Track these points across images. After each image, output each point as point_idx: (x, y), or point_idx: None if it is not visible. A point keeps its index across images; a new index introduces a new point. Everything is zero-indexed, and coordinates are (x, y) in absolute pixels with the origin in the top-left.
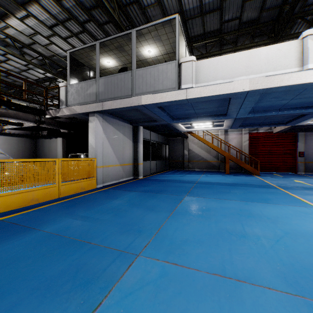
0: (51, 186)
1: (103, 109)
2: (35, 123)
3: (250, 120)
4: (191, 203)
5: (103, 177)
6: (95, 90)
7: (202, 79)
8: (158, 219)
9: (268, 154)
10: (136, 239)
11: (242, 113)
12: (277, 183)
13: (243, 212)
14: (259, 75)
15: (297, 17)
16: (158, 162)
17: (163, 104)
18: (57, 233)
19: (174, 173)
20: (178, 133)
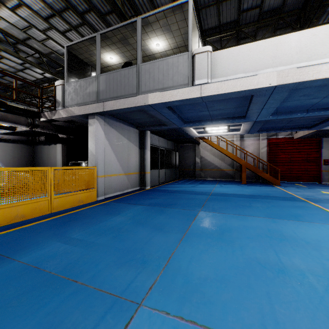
0: (41, 199)
1: (104, 110)
2: (28, 126)
3: (270, 124)
4: (208, 220)
5: (105, 188)
6: (95, 89)
7: (219, 73)
8: (167, 244)
9: (288, 162)
10: (139, 275)
11: (263, 115)
12: (302, 194)
13: (273, 234)
14: (289, 66)
15: (326, 5)
16: (167, 170)
17: (173, 104)
18: (36, 264)
19: (185, 183)
20: (189, 139)
